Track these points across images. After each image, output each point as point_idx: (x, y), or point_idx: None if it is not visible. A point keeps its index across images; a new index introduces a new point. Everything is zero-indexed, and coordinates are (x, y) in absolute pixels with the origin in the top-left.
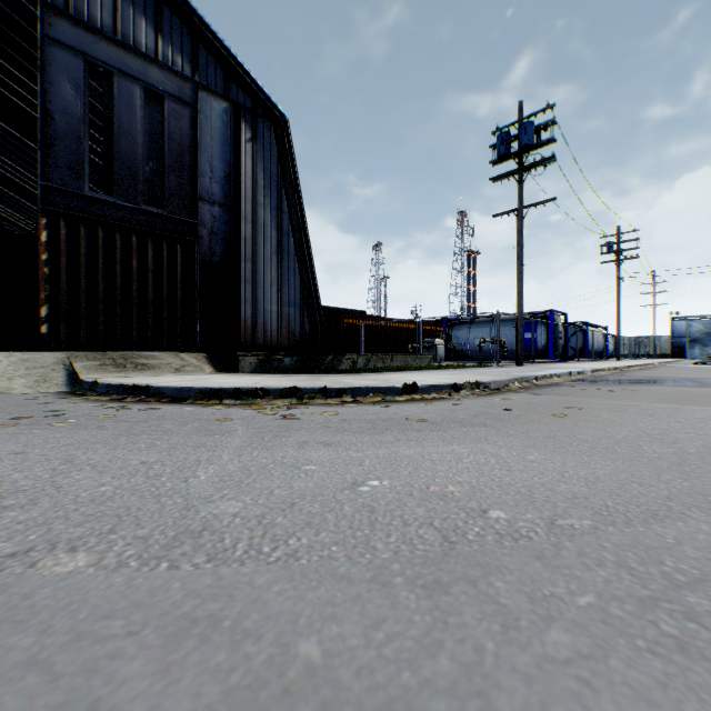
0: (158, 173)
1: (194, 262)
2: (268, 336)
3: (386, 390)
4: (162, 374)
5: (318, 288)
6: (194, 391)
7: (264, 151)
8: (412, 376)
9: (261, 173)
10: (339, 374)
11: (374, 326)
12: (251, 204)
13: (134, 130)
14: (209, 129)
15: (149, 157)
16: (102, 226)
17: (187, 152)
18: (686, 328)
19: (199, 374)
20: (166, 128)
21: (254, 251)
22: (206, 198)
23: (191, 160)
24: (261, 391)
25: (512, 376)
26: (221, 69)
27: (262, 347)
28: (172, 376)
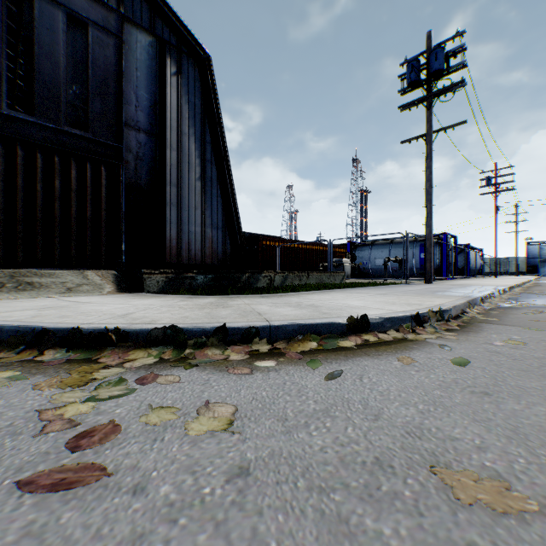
0: (82, 98)
1: (120, 185)
2: (192, 255)
3: (322, 328)
4: (44, 296)
5: (238, 212)
6: (9, 332)
7: (189, 85)
8: (340, 297)
9: (186, 106)
10: (254, 295)
11: (289, 247)
12: (176, 134)
13: (57, 53)
14: (134, 60)
15: (73, 81)
16: (22, 144)
17: (112, 79)
18: (538, 251)
19: (92, 295)
20: (90, 54)
21: (179, 177)
22: (131, 124)
23: (116, 87)
24: (115, 334)
25: (459, 297)
26: (147, 5)
27: (187, 265)
28: (55, 297)
